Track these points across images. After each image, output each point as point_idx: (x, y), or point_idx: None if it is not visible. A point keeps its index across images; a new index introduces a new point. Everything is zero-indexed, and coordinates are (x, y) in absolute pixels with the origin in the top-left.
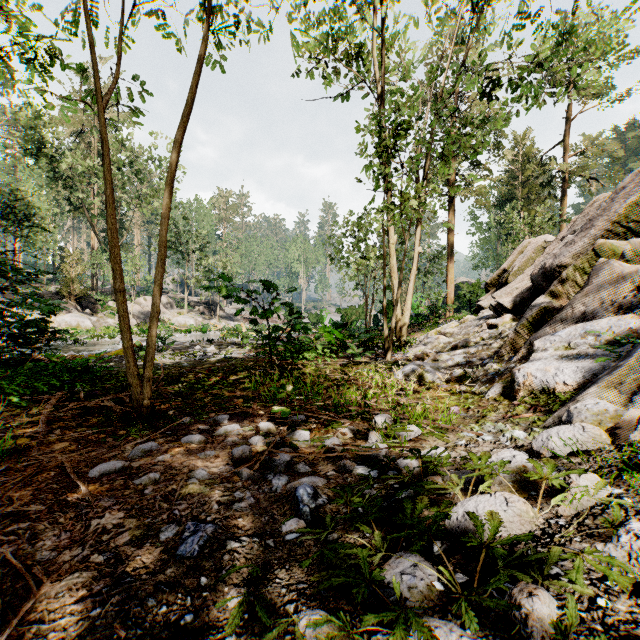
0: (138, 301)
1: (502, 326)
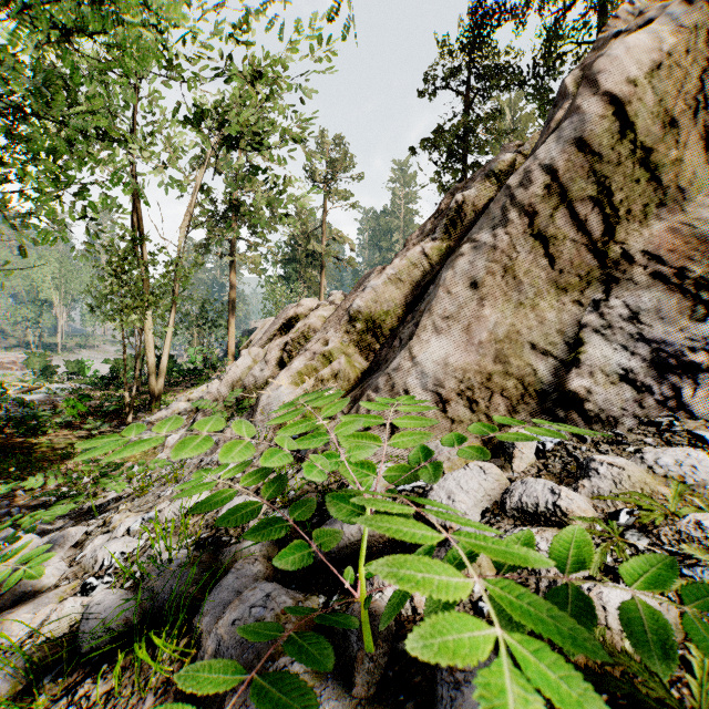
0: None
1: None
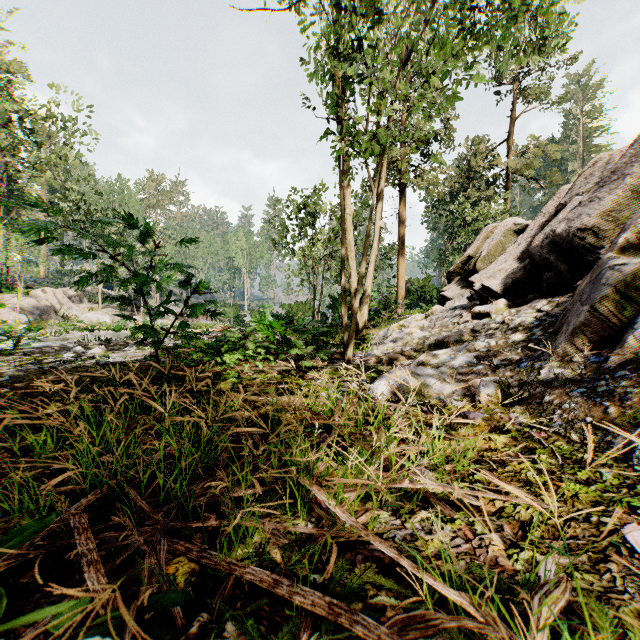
0: (34, 293)
1: (496, 314)
